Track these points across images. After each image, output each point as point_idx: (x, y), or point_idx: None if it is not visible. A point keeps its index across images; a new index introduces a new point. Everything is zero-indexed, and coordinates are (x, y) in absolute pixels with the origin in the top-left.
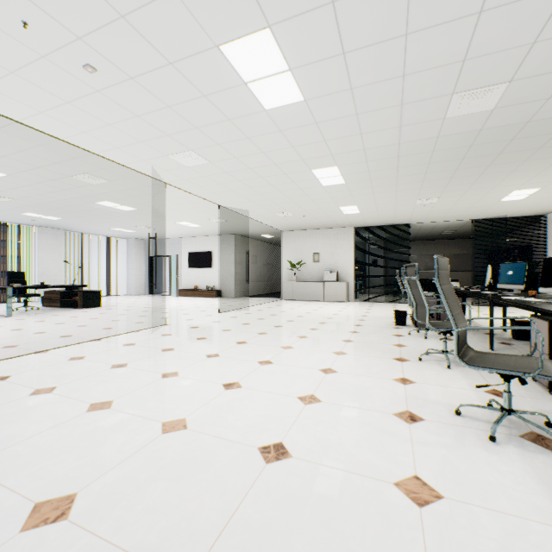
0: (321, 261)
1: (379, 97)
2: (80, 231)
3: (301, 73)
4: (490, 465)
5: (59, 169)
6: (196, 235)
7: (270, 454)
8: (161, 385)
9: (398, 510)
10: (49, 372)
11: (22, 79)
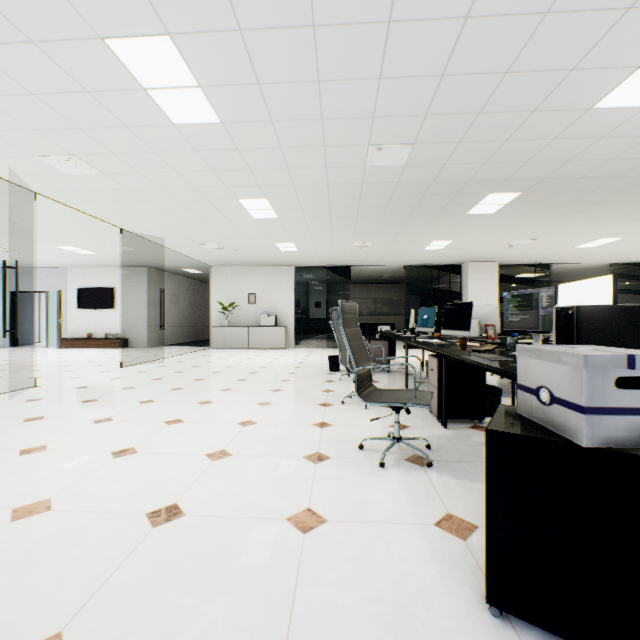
0: (258, 303)
1: (301, 135)
2: None
3: (214, 93)
4: (374, 487)
5: None
6: (89, 264)
7: (160, 517)
8: (17, 465)
9: (284, 540)
10: None
11: None
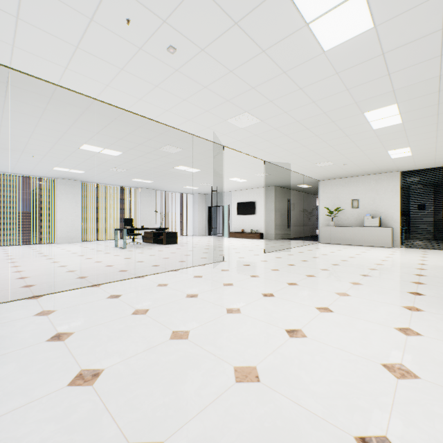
0: (360, 207)
1: None
2: (164, 190)
3: None
4: None
5: (151, 144)
6: (242, 188)
7: None
8: (227, 321)
9: None
10: (144, 295)
11: (128, 74)
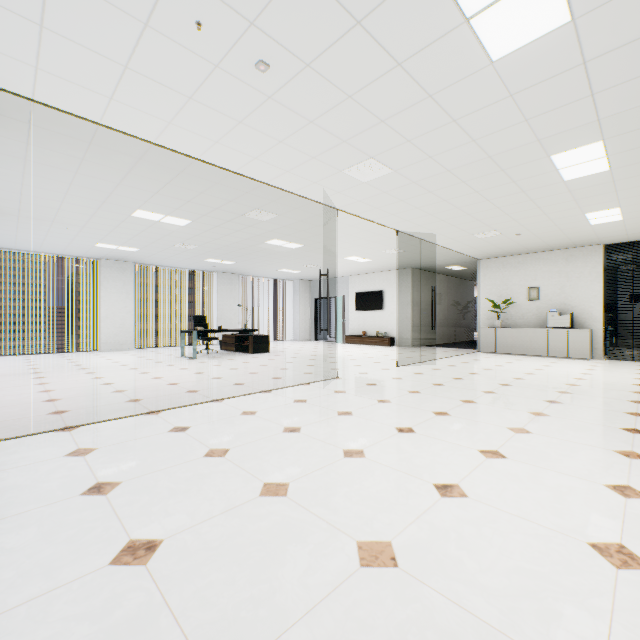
0: (541, 299)
1: None
2: (251, 275)
3: None
4: None
5: (232, 208)
6: (364, 271)
7: None
8: (345, 470)
9: None
10: (223, 427)
11: (199, 104)
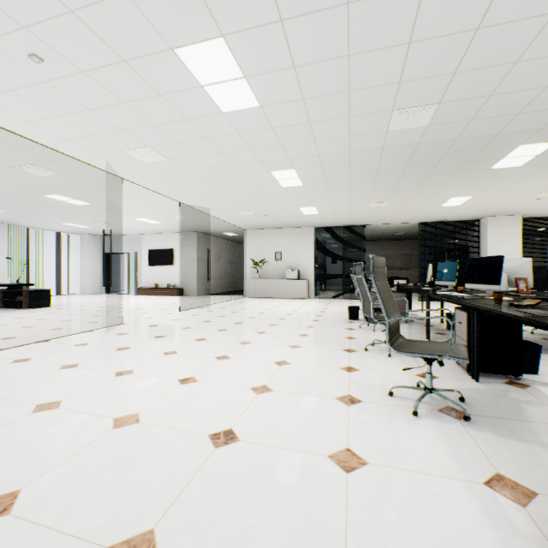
0: (283, 260)
1: (328, 109)
2: (26, 225)
3: (256, 81)
4: (410, 435)
5: (0, 159)
6: (156, 231)
7: (220, 439)
8: (115, 384)
9: (328, 477)
10: None
11: None
